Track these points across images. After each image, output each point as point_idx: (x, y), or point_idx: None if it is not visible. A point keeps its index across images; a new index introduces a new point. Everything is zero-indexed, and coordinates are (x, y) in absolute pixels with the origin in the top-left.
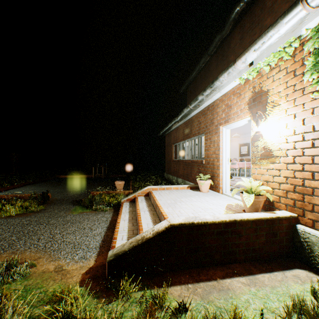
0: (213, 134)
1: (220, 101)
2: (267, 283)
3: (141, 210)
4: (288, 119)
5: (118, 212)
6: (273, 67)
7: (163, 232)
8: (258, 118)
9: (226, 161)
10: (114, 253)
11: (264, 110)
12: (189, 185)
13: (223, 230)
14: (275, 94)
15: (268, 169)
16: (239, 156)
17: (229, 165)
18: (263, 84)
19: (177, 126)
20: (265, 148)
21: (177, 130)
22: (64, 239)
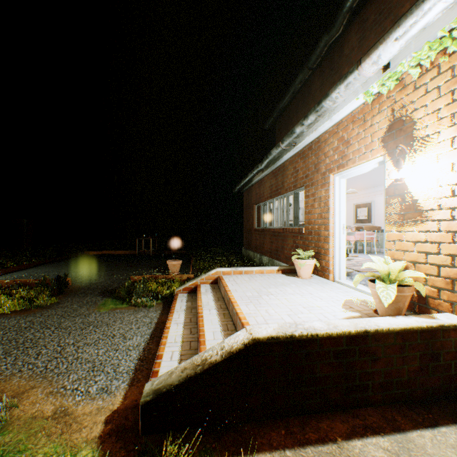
0: (318, 187)
1: (330, 134)
2: (432, 452)
3: (204, 308)
4: (456, 156)
5: (170, 308)
6: (427, 69)
7: (240, 351)
8: (397, 157)
9: (339, 230)
10: (154, 388)
11: (409, 144)
12: (280, 266)
13: (345, 348)
14: (431, 115)
15: (416, 242)
16: (354, 223)
17: (344, 236)
18: (408, 100)
19: (260, 177)
20: (412, 206)
21: (261, 184)
22: (79, 355)
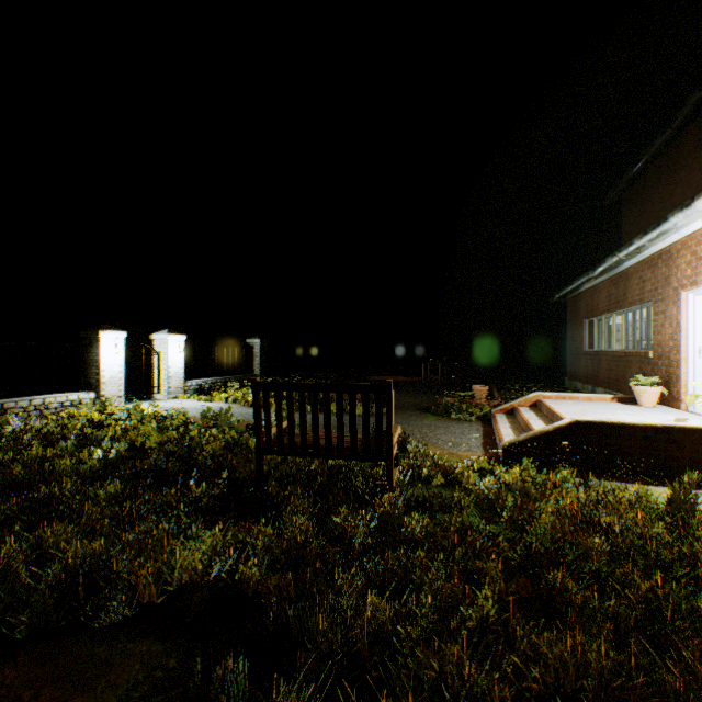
0: (668, 304)
1: (681, 246)
2: None
3: (528, 419)
4: None
5: (489, 424)
6: None
7: (565, 427)
8: None
9: (693, 353)
10: (508, 442)
11: None
12: (614, 395)
13: (650, 435)
14: None
15: None
16: None
17: (700, 361)
18: None
19: (592, 284)
20: None
21: (594, 292)
22: (438, 437)
